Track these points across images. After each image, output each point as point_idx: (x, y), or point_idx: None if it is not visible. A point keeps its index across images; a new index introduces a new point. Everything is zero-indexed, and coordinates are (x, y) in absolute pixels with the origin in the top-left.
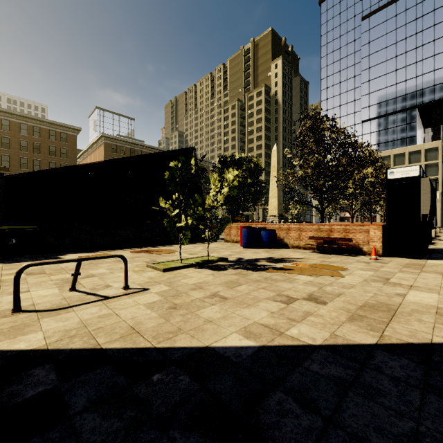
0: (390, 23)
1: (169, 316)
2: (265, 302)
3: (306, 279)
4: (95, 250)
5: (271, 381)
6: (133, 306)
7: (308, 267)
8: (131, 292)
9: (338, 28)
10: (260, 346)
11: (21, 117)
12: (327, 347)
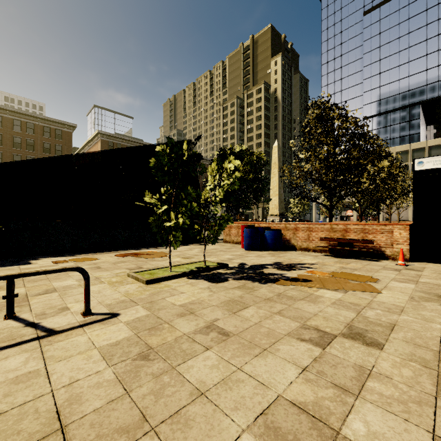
0: (393, 17)
1: (133, 379)
2: (287, 344)
3: (333, 296)
4: (76, 252)
5: None
6: (81, 353)
7: (328, 277)
8: (91, 321)
9: (339, 24)
10: None
11: (14, 113)
12: None
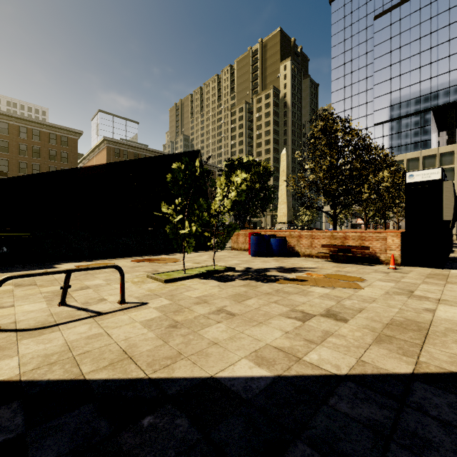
0: (404, 22)
1: (169, 337)
2: (278, 319)
3: (322, 291)
4: (93, 258)
5: (291, 426)
6: (127, 325)
7: (322, 278)
8: (127, 307)
9: (350, 28)
10: (275, 376)
11: (20, 120)
12: (354, 377)
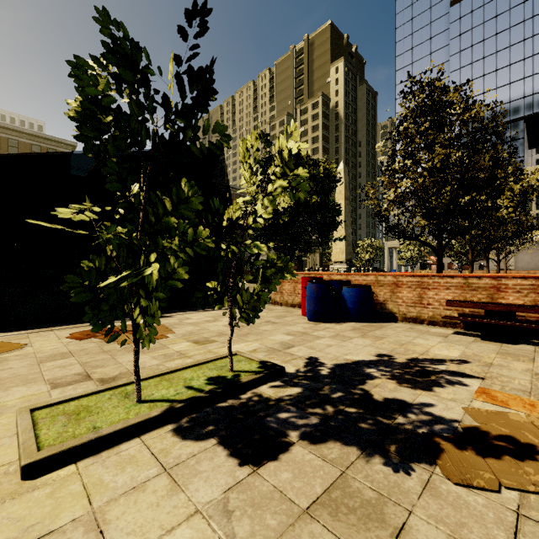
0: (489, 8)
1: None
2: None
3: None
4: (7, 327)
5: None
6: None
7: None
8: None
9: (419, 18)
10: None
11: None
12: None
